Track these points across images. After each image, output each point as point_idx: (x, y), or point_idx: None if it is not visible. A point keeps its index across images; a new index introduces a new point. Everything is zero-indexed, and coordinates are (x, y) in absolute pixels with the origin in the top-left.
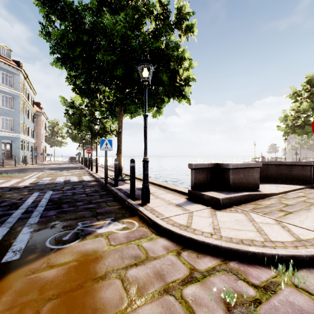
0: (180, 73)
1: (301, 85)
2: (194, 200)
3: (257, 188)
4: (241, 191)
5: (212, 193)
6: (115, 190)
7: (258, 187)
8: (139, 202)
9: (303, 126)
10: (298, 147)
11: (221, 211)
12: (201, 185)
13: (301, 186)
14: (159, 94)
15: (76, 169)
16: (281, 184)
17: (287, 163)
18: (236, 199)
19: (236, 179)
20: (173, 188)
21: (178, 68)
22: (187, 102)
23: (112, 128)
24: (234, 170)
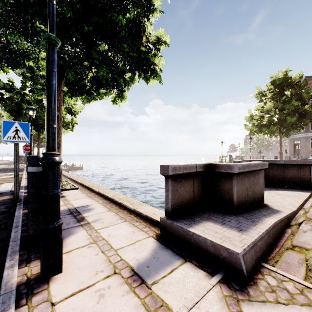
0: (147, 32)
1: (266, 85)
2: (173, 246)
3: (262, 201)
4: (252, 213)
5: (210, 227)
6: (16, 218)
7: (263, 199)
8: (35, 269)
9: (268, 125)
10: (255, 147)
11: (251, 298)
12: (184, 205)
13: (305, 192)
14: (116, 63)
15: (12, 171)
16: (279, 189)
17: (281, 162)
18: (262, 242)
19: (241, 192)
20: (134, 209)
21: (144, 21)
22: (157, 79)
23: (66, 120)
24: (238, 175)
